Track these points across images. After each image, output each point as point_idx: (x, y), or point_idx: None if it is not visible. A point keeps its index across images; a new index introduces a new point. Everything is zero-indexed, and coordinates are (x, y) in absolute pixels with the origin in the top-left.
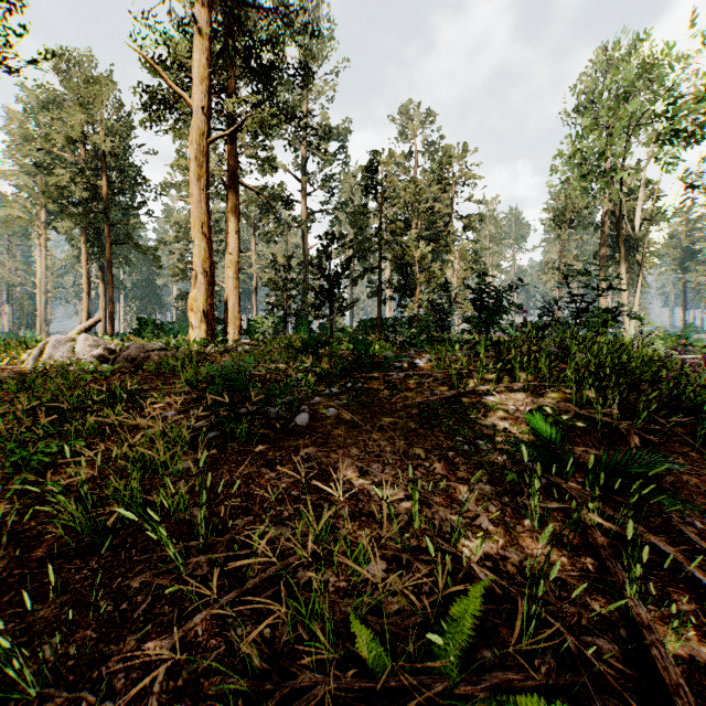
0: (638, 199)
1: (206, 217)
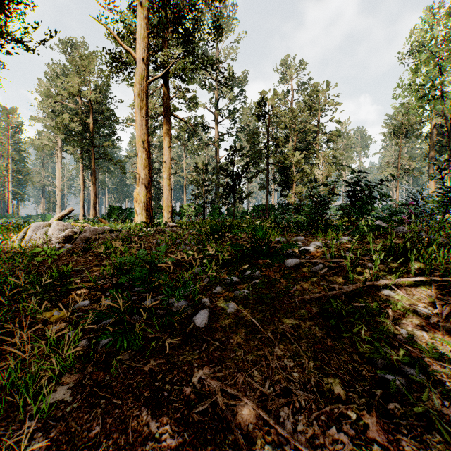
0: None
1: (146, 136)
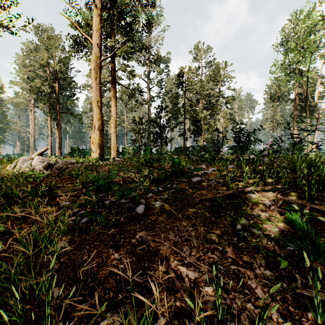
0: (313, 86)
1: (99, 98)
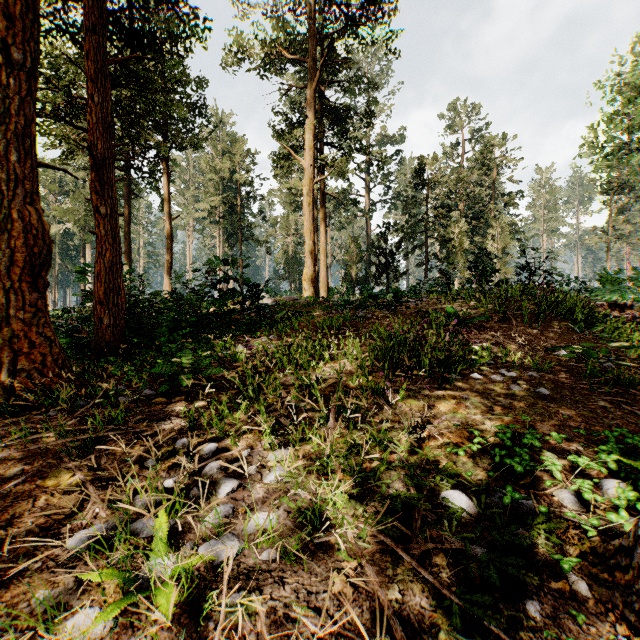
0: None
1: (312, 227)
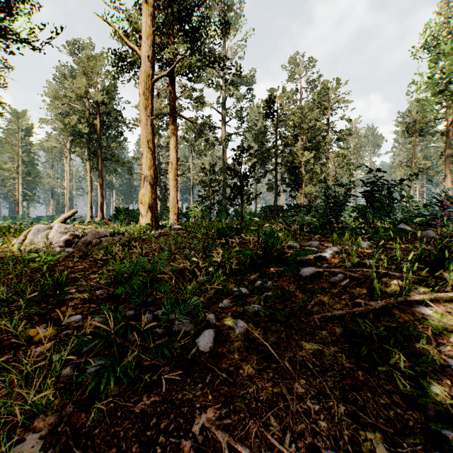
0: None
1: (151, 136)
